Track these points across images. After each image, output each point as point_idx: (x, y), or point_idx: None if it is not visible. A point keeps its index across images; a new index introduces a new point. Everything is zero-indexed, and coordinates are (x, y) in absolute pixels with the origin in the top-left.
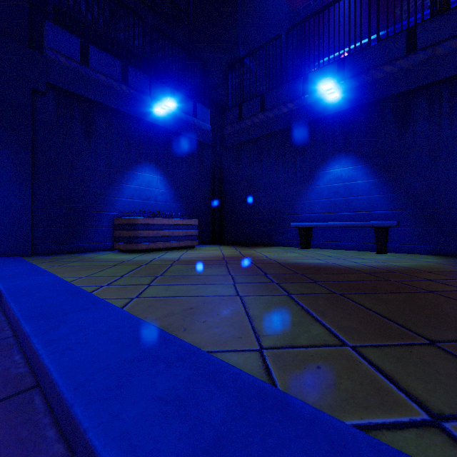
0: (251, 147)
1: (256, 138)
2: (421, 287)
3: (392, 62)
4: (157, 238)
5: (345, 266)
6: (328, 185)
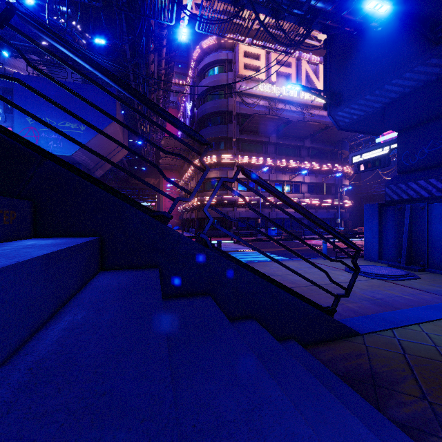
0: None
1: None
2: None
3: None
4: None
5: None
6: None
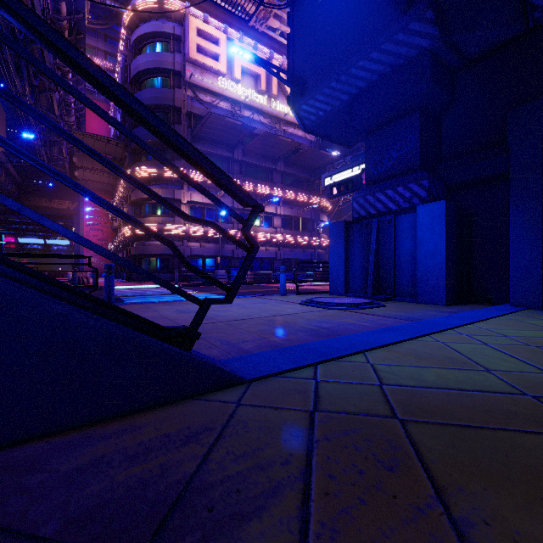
0: None
1: None
2: None
3: None
4: None
5: None
6: None
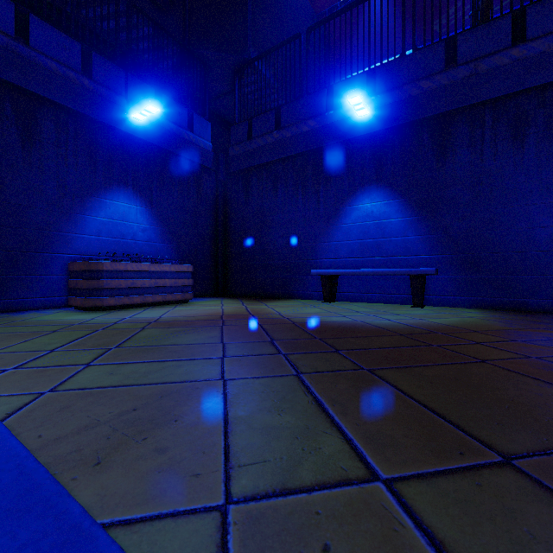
0: (264, 173)
1: (270, 162)
2: (471, 354)
3: (430, 77)
4: (132, 289)
5: (377, 325)
6: (356, 223)
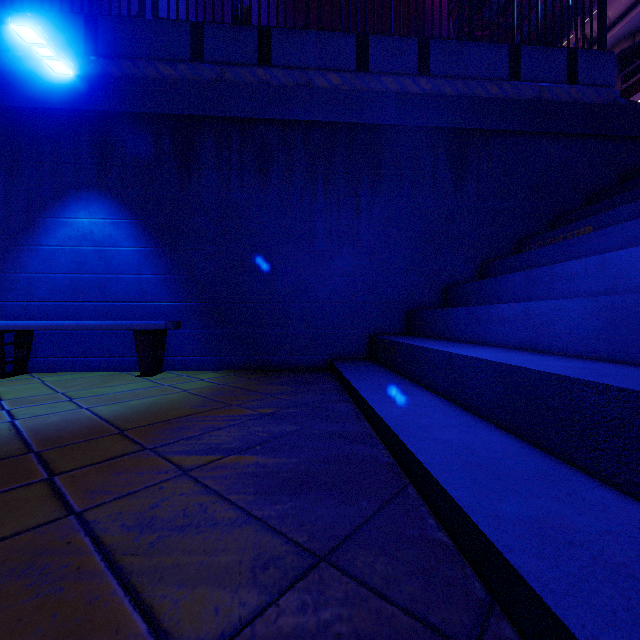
0: None
1: None
2: None
3: (172, 62)
4: None
5: None
6: (66, 246)
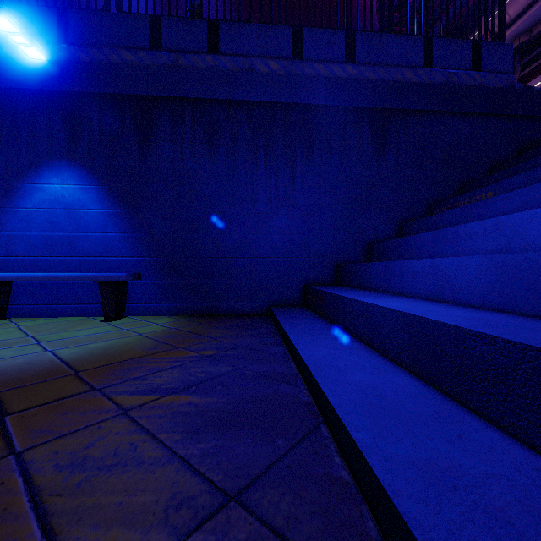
0: None
1: None
2: None
3: (133, 49)
4: None
5: None
6: (40, 209)
